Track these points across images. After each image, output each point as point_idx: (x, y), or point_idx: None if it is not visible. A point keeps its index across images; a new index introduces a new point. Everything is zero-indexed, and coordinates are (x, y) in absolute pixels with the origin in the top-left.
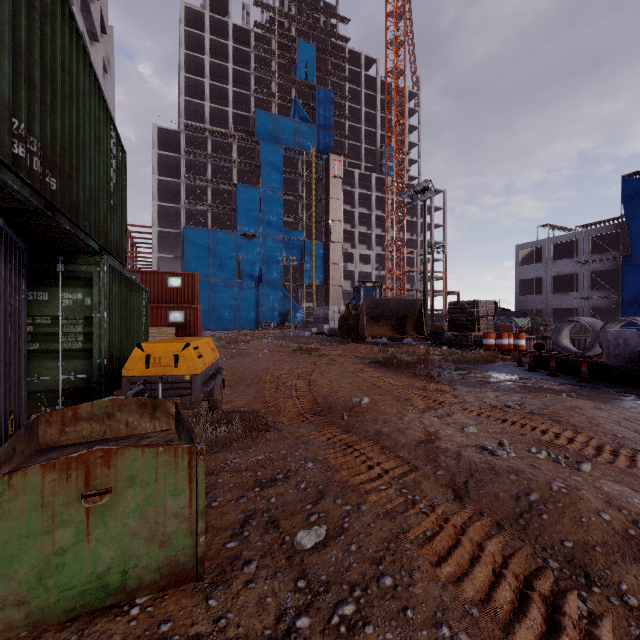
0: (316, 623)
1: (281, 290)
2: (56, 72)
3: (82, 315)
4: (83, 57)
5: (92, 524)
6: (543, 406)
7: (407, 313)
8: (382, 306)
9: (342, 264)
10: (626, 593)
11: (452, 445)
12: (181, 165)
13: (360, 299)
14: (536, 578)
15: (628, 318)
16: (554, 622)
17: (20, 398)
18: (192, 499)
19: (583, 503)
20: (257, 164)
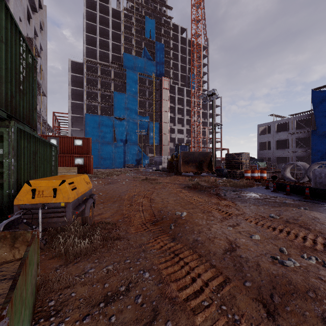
0: None
1: (137, 147)
2: None
3: None
4: None
5: None
6: (294, 217)
7: (204, 159)
8: (190, 155)
9: (169, 134)
10: None
11: (250, 254)
12: (84, 81)
13: (178, 152)
14: None
15: (323, 162)
16: None
17: None
18: None
19: None
20: (124, 81)
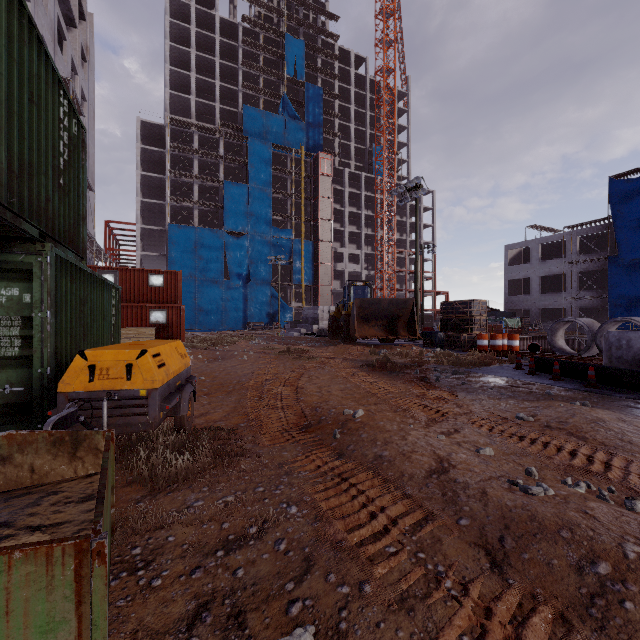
0: None
1: (269, 290)
2: None
3: (19, 315)
4: None
5: None
6: (561, 418)
7: (399, 313)
8: (373, 306)
9: (331, 263)
10: None
11: (472, 477)
12: (166, 160)
13: (350, 299)
14: None
15: (626, 318)
16: None
17: None
18: (82, 632)
19: None
20: (245, 161)
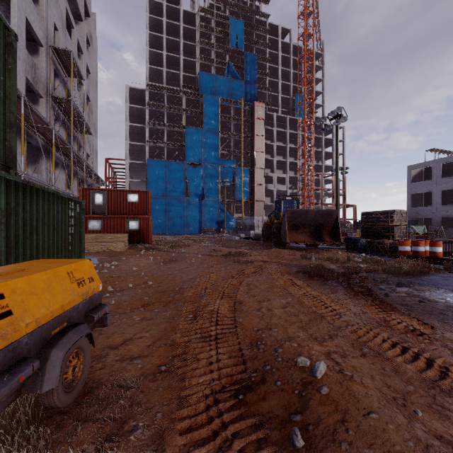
0: None
1: (218, 204)
2: None
3: None
4: None
5: None
6: None
7: (324, 222)
8: (302, 216)
9: (264, 184)
10: None
11: None
12: (146, 114)
13: (281, 210)
14: None
15: None
16: None
17: None
18: None
19: None
20: (200, 111)
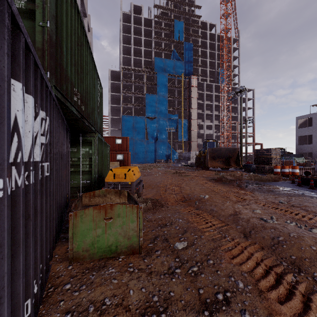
0: (183, 271)
1: (166, 144)
2: (84, 66)
3: (88, 157)
4: (90, 55)
5: (107, 228)
6: (300, 203)
7: (231, 155)
8: (217, 151)
9: (197, 130)
10: (316, 276)
11: (246, 216)
12: (121, 87)
13: (206, 148)
14: (275, 267)
15: None
16: (279, 281)
17: (69, 189)
18: (138, 224)
19: (304, 242)
20: (155, 83)
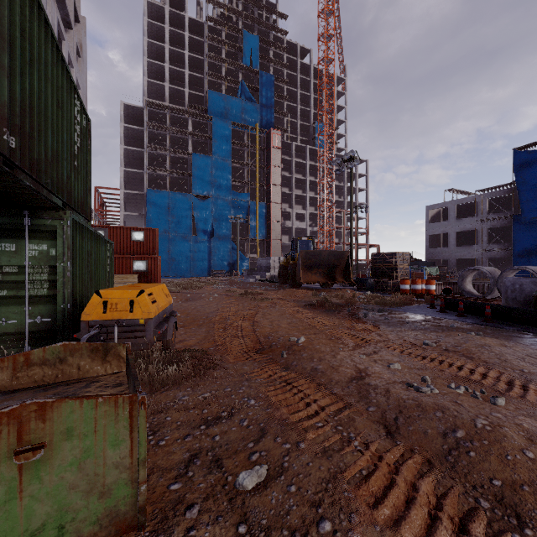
0: None
1: (230, 243)
2: (15, 38)
3: (47, 264)
4: (45, 29)
5: (25, 480)
6: (456, 344)
7: (336, 263)
8: (315, 257)
9: (281, 221)
10: None
11: (381, 382)
12: (144, 136)
13: (297, 251)
14: (470, 520)
15: (522, 267)
16: None
17: None
18: (133, 448)
19: (507, 441)
20: (209, 136)
